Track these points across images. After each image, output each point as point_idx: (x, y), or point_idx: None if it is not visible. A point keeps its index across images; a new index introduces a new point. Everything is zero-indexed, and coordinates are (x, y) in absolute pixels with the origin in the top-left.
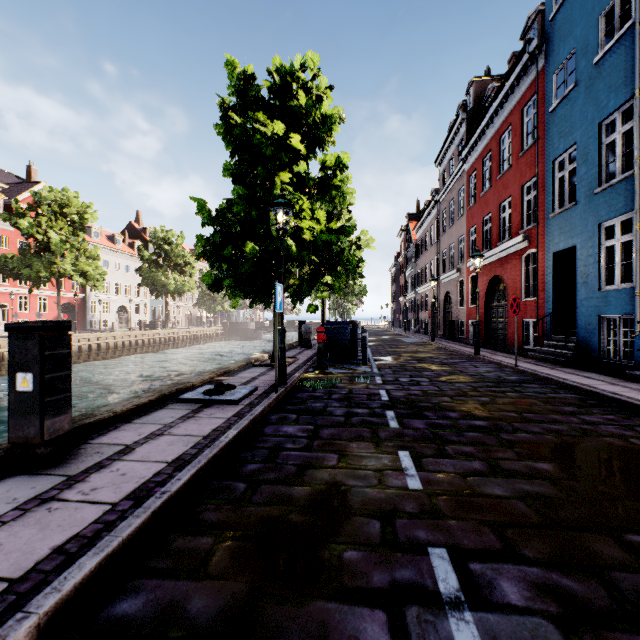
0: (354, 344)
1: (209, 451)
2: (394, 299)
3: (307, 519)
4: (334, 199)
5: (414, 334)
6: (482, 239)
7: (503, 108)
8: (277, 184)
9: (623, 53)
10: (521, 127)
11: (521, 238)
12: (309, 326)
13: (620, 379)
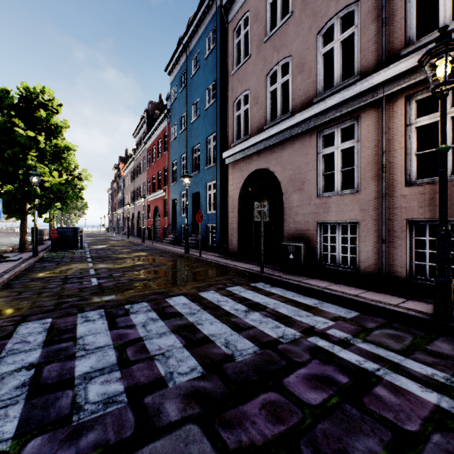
0: (76, 240)
1: (20, 267)
2: (111, 212)
3: (61, 271)
4: (63, 164)
5: (121, 235)
6: (152, 186)
7: (159, 128)
8: (29, 159)
9: (185, 136)
10: (164, 141)
11: (163, 191)
12: (42, 230)
13: (181, 246)
